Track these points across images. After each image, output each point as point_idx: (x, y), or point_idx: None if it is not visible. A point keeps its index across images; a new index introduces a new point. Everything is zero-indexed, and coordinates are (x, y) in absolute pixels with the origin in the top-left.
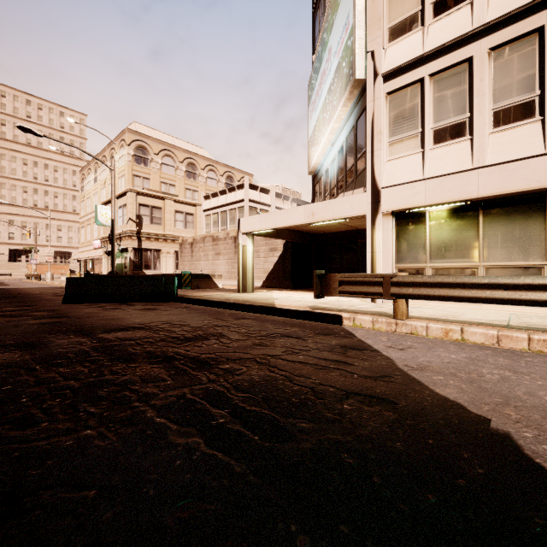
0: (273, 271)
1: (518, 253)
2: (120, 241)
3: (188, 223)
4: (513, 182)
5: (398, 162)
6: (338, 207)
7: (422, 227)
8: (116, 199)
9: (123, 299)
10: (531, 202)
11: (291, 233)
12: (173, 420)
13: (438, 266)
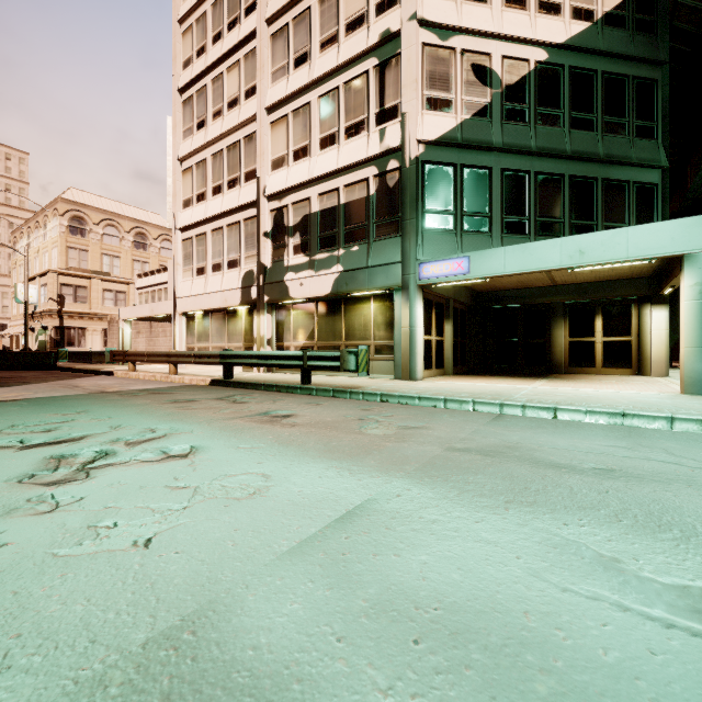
0: None
1: (220, 340)
2: (42, 319)
3: (119, 301)
4: (213, 303)
5: (185, 284)
6: (162, 307)
7: (195, 323)
8: (39, 277)
9: (9, 368)
10: (223, 313)
11: None
12: None
13: (199, 346)
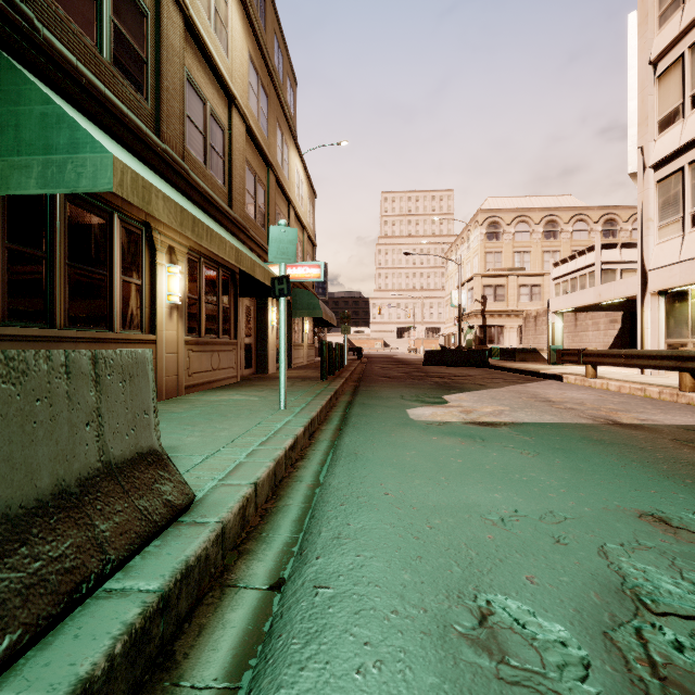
0: (613, 345)
1: None
2: (469, 319)
3: (534, 295)
4: None
5: (664, 246)
6: (617, 288)
7: (685, 305)
8: (466, 283)
9: (453, 364)
10: None
11: (624, 304)
12: (430, 382)
13: None
